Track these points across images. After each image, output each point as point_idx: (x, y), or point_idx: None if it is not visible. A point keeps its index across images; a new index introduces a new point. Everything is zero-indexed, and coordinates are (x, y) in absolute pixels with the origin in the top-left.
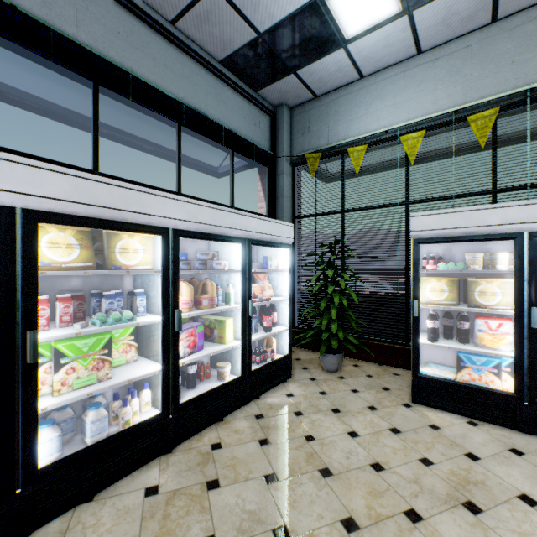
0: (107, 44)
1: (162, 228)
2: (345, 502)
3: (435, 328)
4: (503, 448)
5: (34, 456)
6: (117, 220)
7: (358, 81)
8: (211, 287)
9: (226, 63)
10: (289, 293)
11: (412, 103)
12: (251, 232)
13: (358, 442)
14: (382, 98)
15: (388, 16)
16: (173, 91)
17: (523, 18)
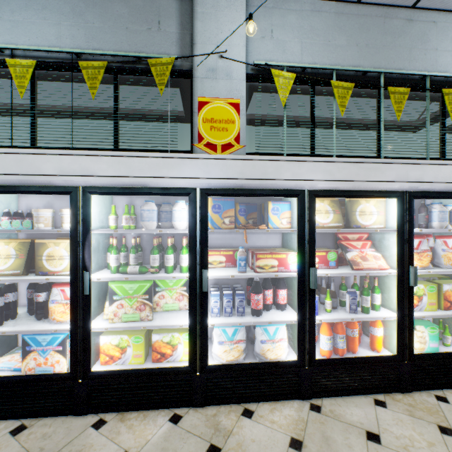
0: None
1: None
2: None
3: None
4: None
5: None
6: None
7: None
8: None
9: None
10: None
11: (34, 29)
12: None
13: None
14: None
15: None
16: None
17: None
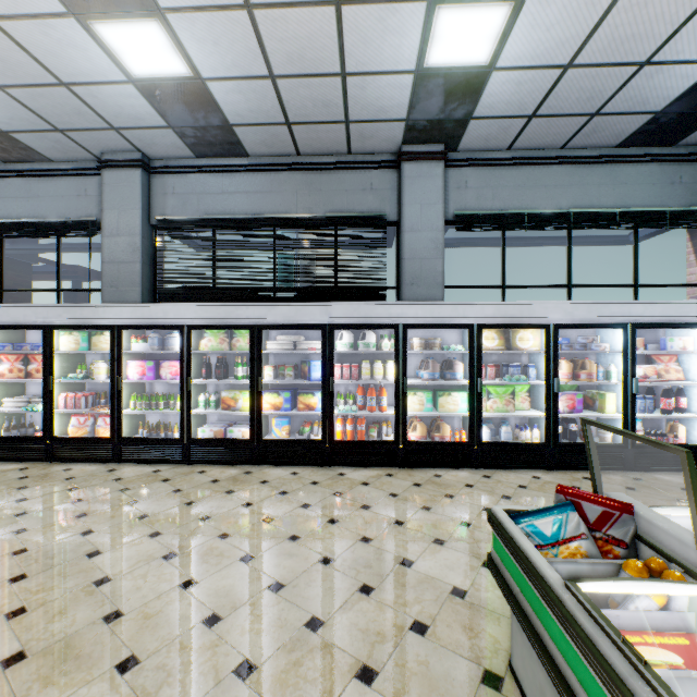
0: (511, 198)
1: (544, 324)
2: None
3: None
4: None
5: (480, 434)
6: (516, 323)
7: None
8: (589, 365)
9: (623, 144)
10: None
11: None
12: (634, 317)
13: None
14: None
15: None
16: (562, 203)
17: None
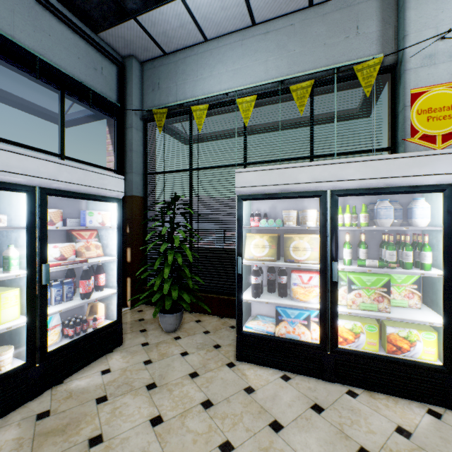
0: None
1: None
2: None
3: (258, 284)
4: (306, 406)
5: None
6: None
7: (203, 44)
8: None
9: None
10: (118, 252)
11: (248, 71)
12: (45, 179)
13: (157, 433)
14: (223, 63)
15: None
16: None
17: (332, 7)
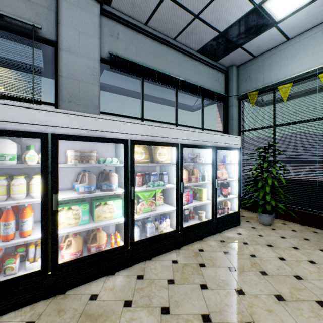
0: (147, 59)
1: (176, 144)
2: (276, 288)
3: None
4: None
5: (133, 236)
6: (159, 141)
7: (285, 42)
8: (196, 172)
9: (200, 51)
10: (238, 176)
11: None
12: (216, 143)
13: (285, 263)
14: (304, 50)
15: (308, 1)
16: (174, 73)
17: None
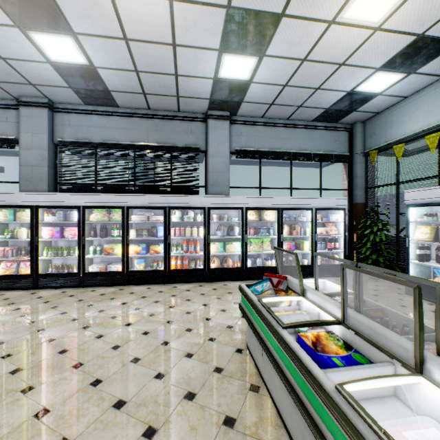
0: (263, 143)
1: (277, 208)
2: None
3: (420, 254)
4: (428, 310)
5: (247, 263)
6: (264, 207)
7: (404, 100)
8: (297, 227)
9: (314, 120)
10: (344, 233)
11: (439, 110)
12: (316, 205)
13: None
14: (419, 109)
15: (399, 79)
16: (287, 147)
17: None
